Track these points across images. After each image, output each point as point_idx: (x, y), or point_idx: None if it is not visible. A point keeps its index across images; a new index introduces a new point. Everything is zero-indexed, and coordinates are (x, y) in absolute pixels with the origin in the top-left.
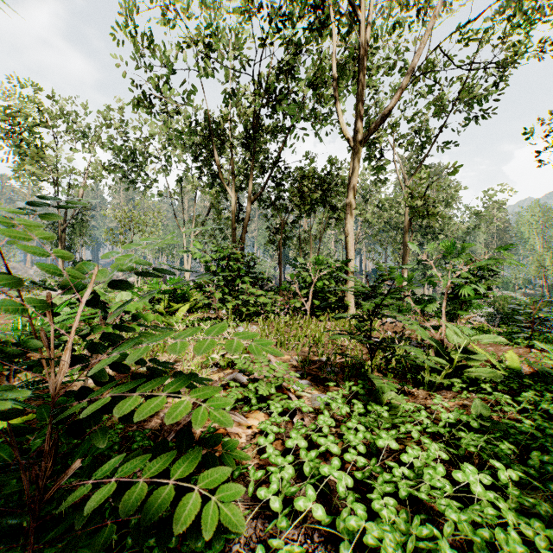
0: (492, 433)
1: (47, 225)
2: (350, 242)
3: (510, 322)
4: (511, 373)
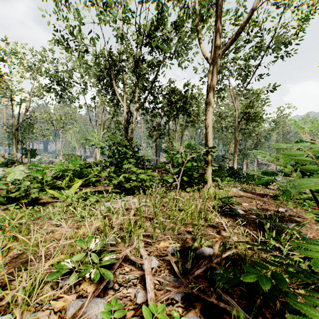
0: None
1: (8, 126)
2: (209, 132)
3: None
4: None
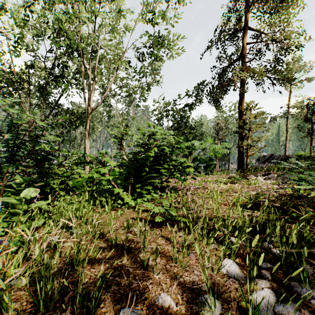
0: None
1: None
2: (86, 147)
3: None
4: None
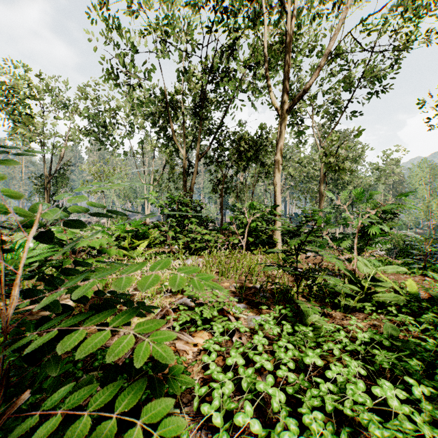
0: (401, 350)
1: (36, 178)
2: (278, 191)
3: (405, 255)
4: (411, 298)
